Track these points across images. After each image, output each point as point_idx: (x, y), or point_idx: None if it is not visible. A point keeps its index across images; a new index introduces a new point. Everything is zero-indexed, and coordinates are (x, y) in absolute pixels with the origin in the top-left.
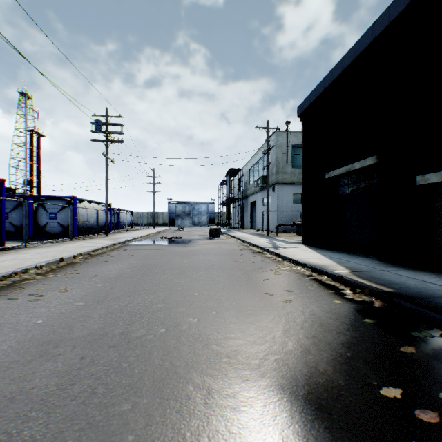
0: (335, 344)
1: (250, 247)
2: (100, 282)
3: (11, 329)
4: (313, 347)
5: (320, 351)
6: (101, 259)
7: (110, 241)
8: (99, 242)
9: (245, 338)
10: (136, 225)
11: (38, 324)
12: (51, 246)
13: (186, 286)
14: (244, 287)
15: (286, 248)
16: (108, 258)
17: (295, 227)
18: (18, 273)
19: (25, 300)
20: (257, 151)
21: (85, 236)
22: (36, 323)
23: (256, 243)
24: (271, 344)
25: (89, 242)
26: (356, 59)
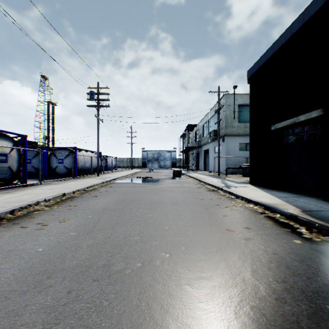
0: (310, 293)
1: (206, 186)
2: (90, 214)
3: (17, 256)
4: (287, 295)
5: (296, 301)
6: (92, 194)
7: (99, 180)
8: (92, 181)
9: (216, 279)
10: (119, 167)
11: (38, 252)
12: (58, 184)
13: (158, 220)
14: (206, 223)
15: (236, 188)
16: (97, 193)
17: (240, 170)
18: (31, 205)
19: (33, 228)
20: (210, 110)
21: (83, 176)
22: (37, 251)
23: (211, 182)
24: (243, 287)
25: (85, 180)
26: (304, 24)
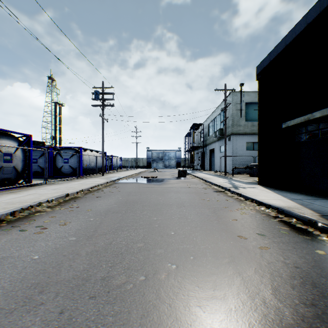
0: None
1: (212, 186)
2: (92, 216)
3: (10, 265)
4: (321, 324)
5: None
6: (96, 194)
7: (104, 179)
8: (96, 180)
9: (231, 299)
10: (124, 167)
11: (33, 260)
12: (63, 183)
13: (163, 224)
14: (215, 227)
15: (245, 189)
16: (101, 194)
17: (247, 169)
18: (33, 206)
19: (32, 231)
20: (215, 109)
21: (88, 175)
22: (32, 259)
23: (217, 183)
24: (264, 312)
25: (89, 180)
26: (322, 12)
